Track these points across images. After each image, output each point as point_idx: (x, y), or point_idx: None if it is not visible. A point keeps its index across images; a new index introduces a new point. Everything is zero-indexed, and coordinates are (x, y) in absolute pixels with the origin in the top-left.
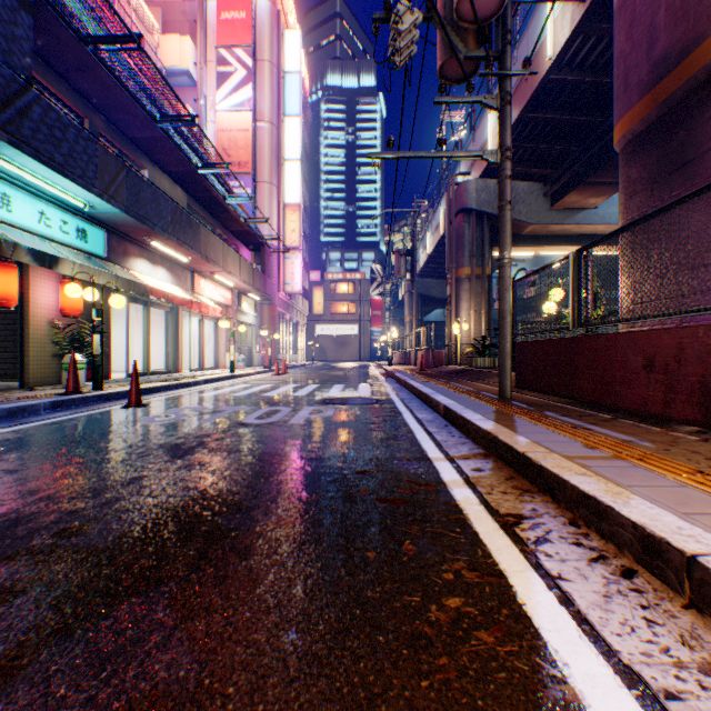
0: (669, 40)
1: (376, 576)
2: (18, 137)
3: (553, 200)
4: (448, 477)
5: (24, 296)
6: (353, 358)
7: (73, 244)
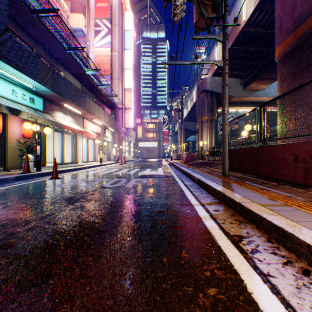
0: (302, 8)
1: (167, 273)
2: (0, 54)
3: (245, 86)
4: (202, 214)
5: (6, 128)
6: (155, 157)
7: (28, 105)
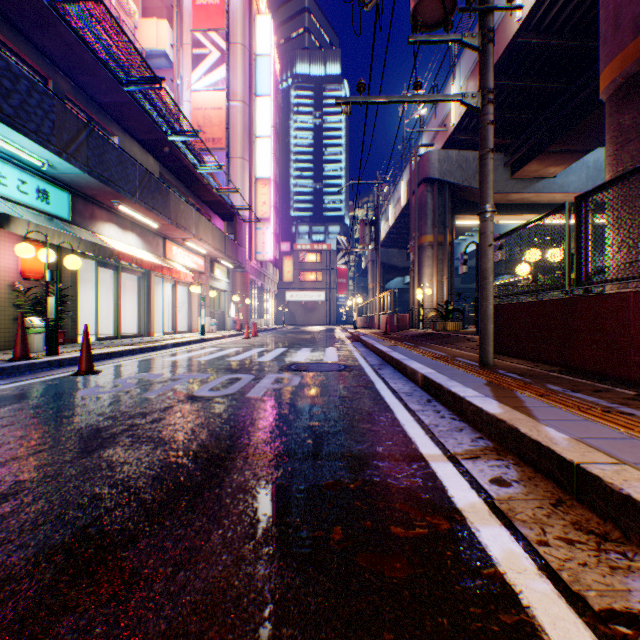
0: None
1: None
2: None
3: (513, 169)
4: (461, 497)
5: None
6: (320, 322)
7: (33, 205)
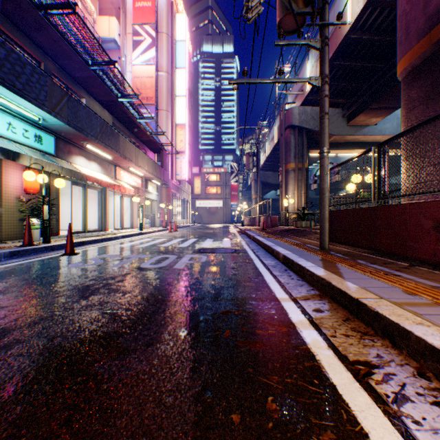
0: None
1: None
2: None
3: (348, 119)
4: (295, 317)
5: None
6: (219, 221)
7: (32, 145)
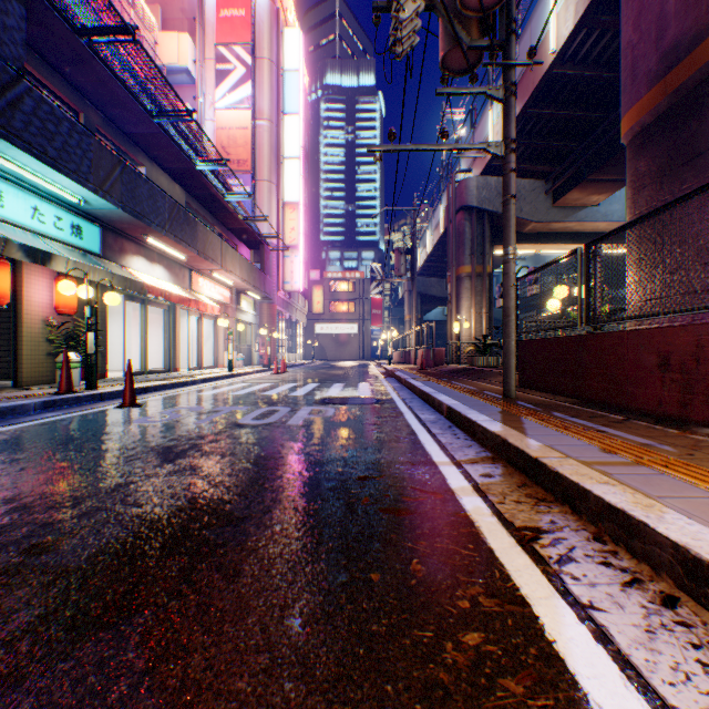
0: (680, 28)
1: (381, 604)
2: (8, 129)
3: (555, 197)
4: (455, 483)
5: (18, 293)
6: (353, 357)
7: (68, 241)
